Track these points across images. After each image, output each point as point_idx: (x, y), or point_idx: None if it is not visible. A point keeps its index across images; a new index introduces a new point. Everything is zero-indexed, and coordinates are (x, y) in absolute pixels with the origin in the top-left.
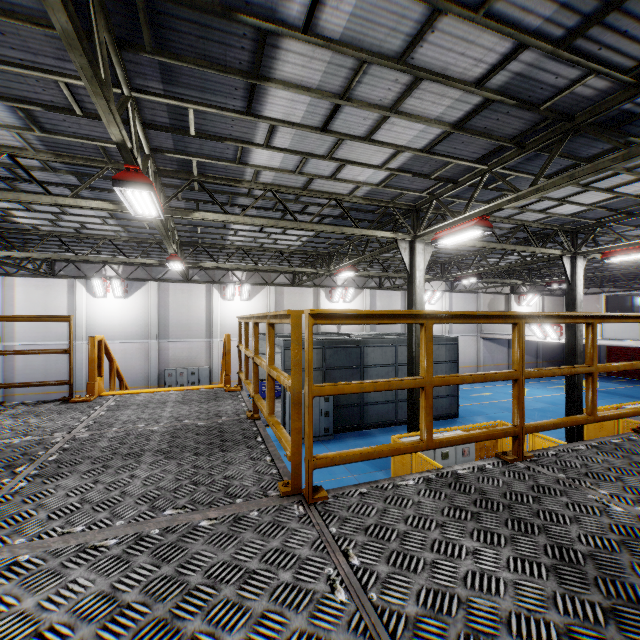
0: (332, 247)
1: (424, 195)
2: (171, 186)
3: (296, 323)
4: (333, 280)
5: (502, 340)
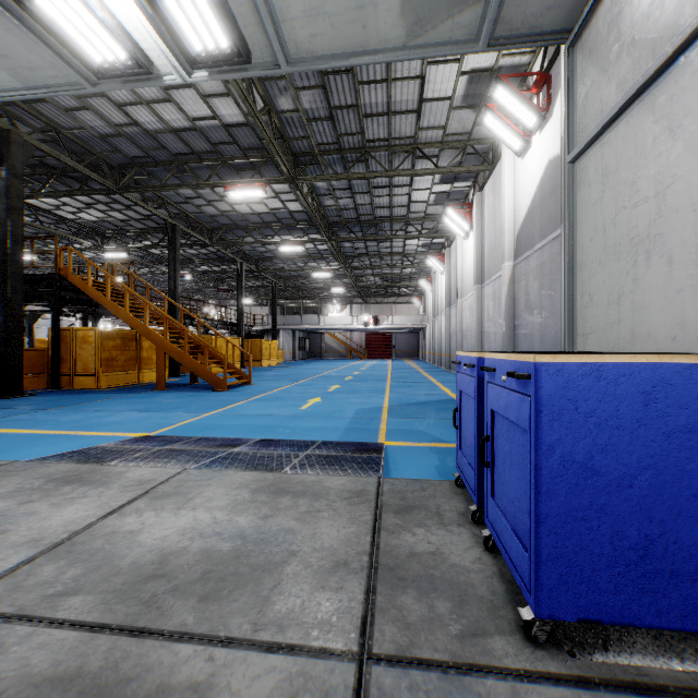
0: None
1: None
2: None
3: None
4: None
5: None
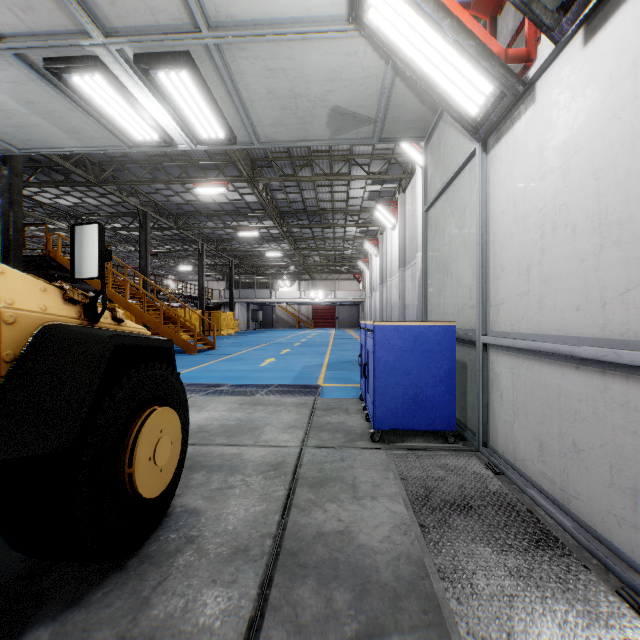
0: None
1: None
2: None
3: None
4: None
5: None
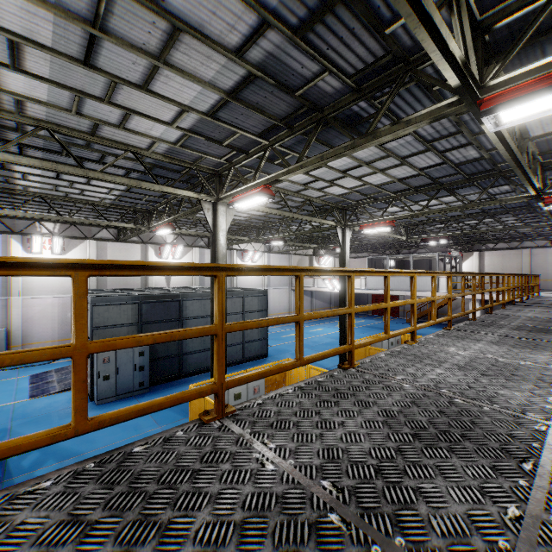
0: (151, 204)
1: (223, 161)
2: None
3: None
4: (162, 238)
5: (307, 291)
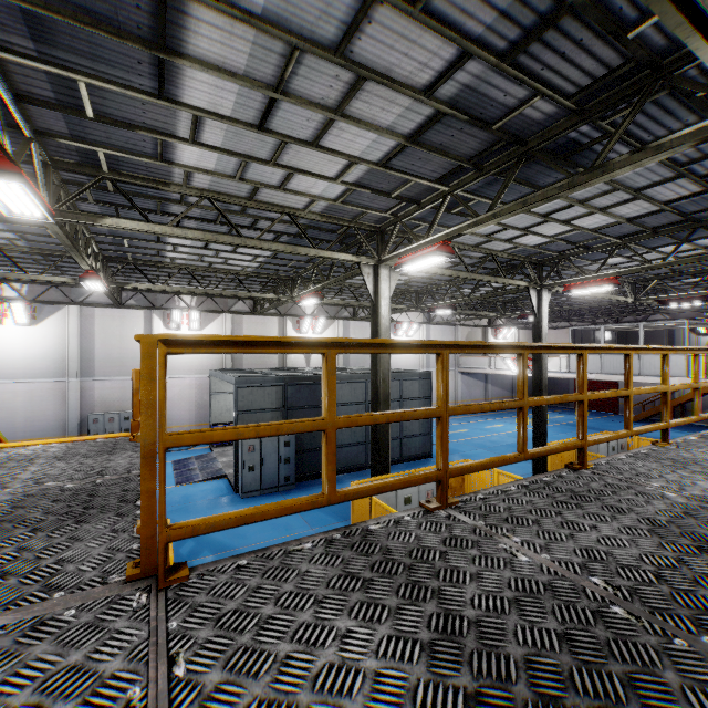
0: (295, 270)
1: (387, 216)
2: (75, 183)
3: (148, 352)
4: (301, 309)
5: (479, 374)
